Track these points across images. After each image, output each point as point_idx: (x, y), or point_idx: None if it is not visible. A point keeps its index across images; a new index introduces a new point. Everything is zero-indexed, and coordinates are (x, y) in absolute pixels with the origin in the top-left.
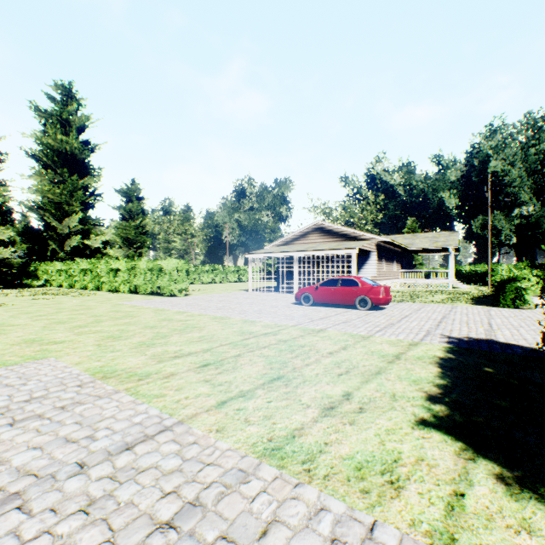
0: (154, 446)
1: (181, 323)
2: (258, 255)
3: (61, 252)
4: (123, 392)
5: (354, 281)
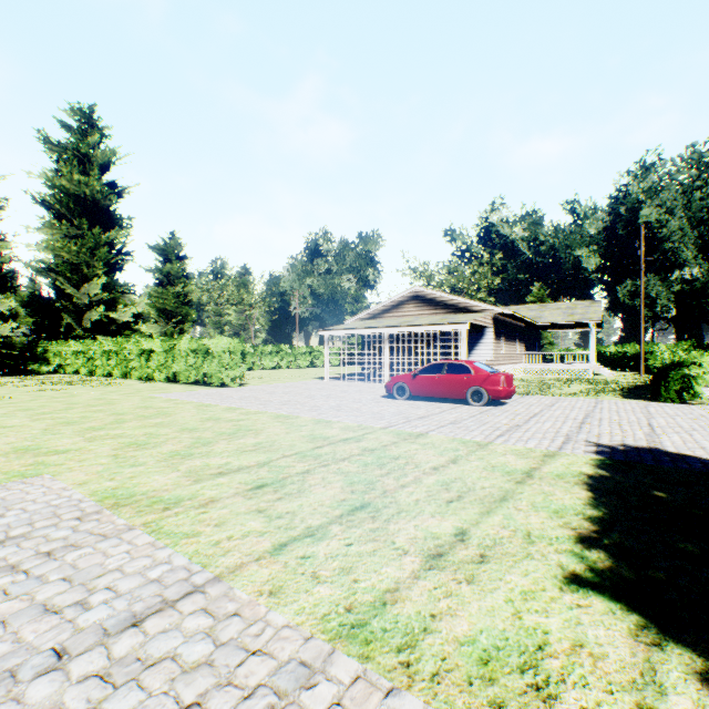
0: (174, 620)
1: (232, 424)
2: (336, 332)
3: (79, 328)
4: (139, 529)
5: (465, 367)
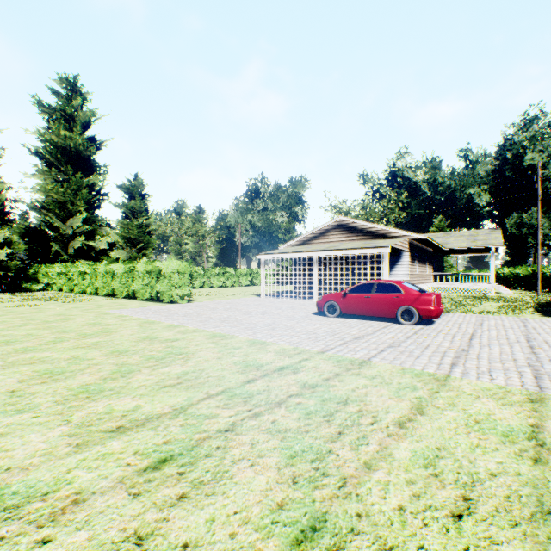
0: None
1: (165, 345)
2: (271, 256)
3: (65, 254)
4: None
5: (395, 287)
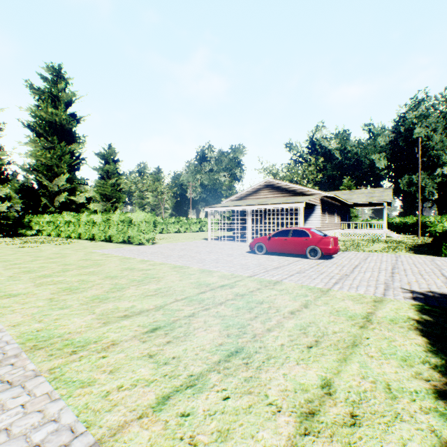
0: None
1: (142, 272)
2: (216, 209)
3: (52, 206)
4: (42, 376)
5: (305, 232)
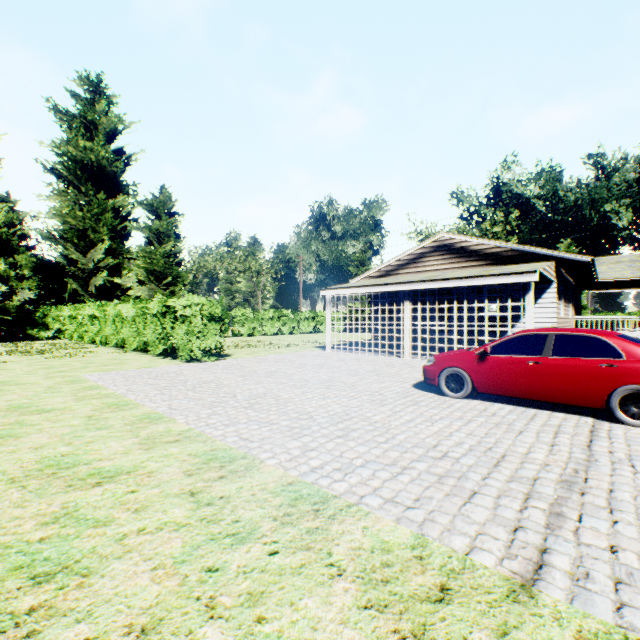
0: None
1: (59, 504)
2: (341, 292)
3: (85, 293)
4: None
5: (600, 343)
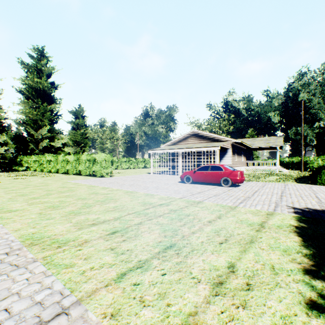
0: None
1: (103, 196)
2: (156, 151)
3: (37, 150)
4: (39, 262)
5: (220, 167)
